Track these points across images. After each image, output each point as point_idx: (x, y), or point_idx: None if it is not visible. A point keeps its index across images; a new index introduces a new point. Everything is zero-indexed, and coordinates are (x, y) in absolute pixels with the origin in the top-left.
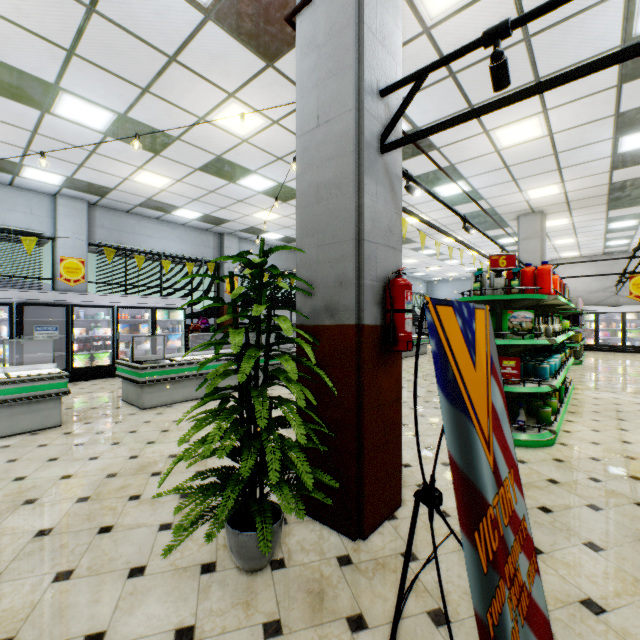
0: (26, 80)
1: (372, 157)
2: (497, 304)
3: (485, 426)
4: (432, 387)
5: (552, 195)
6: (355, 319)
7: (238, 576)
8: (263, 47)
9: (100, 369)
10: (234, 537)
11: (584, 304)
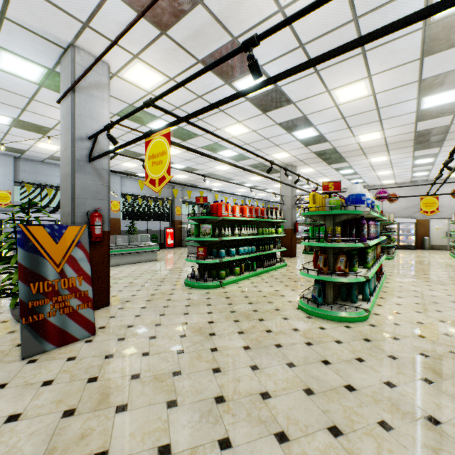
0: None
1: (82, 165)
2: (200, 221)
3: (58, 260)
4: None
5: (288, 157)
6: None
7: (14, 323)
8: None
9: None
10: (11, 308)
11: None
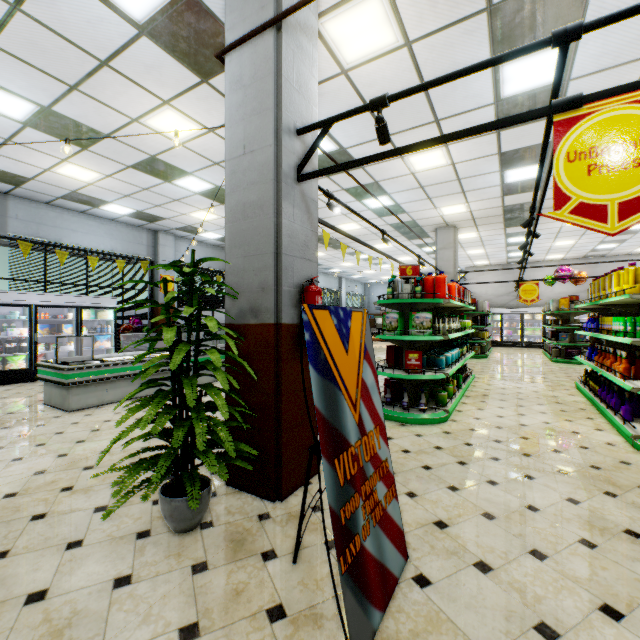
0: None
1: (289, 185)
2: (405, 306)
3: (353, 393)
4: None
5: (461, 213)
6: (275, 319)
7: (171, 537)
8: (198, 65)
9: (14, 373)
10: (167, 504)
11: (493, 306)
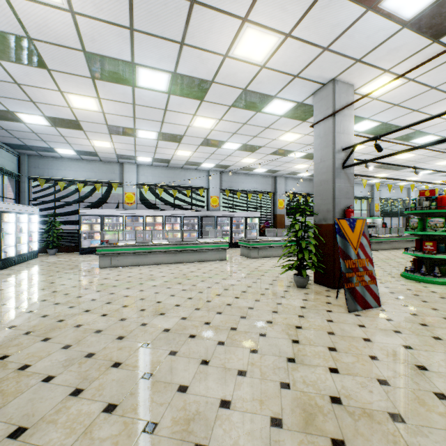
0: (217, 142)
1: (338, 171)
2: (424, 214)
3: (355, 245)
4: (405, 263)
5: None
6: (332, 222)
7: (296, 288)
8: (301, 118)
9: None
10: (296, 277)
11: None
